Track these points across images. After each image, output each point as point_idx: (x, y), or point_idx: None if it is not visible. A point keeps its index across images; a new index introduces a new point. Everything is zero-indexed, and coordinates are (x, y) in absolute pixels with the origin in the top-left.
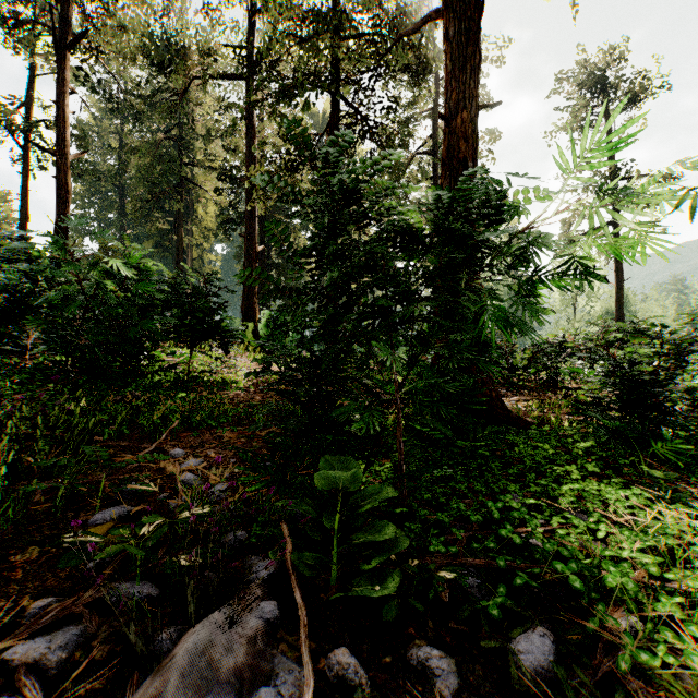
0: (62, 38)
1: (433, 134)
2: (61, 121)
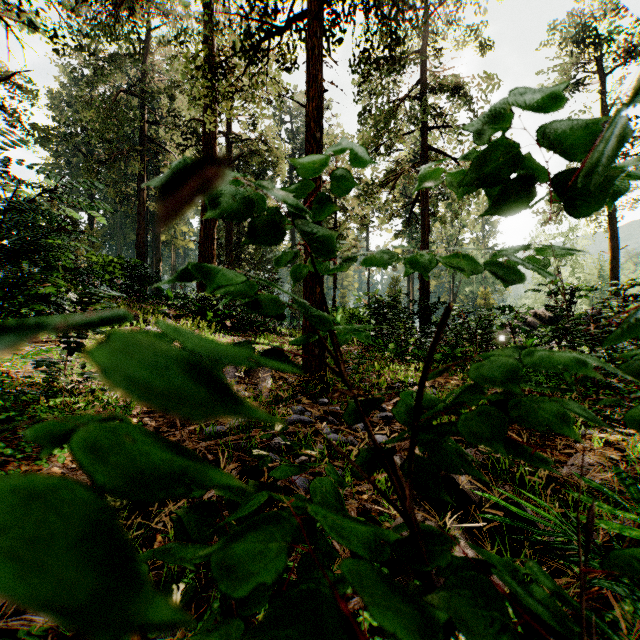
0: None
1: (420, 82)
2: None
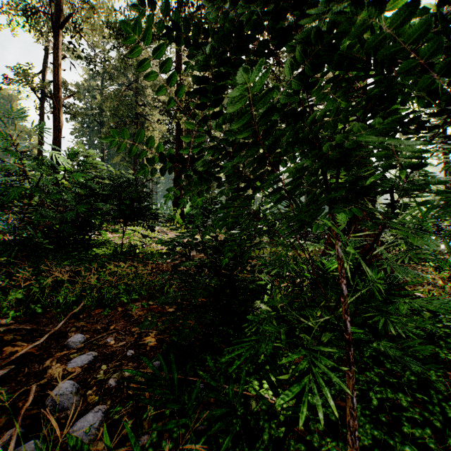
0: (57, 21)
1: None
2: (56, 76)
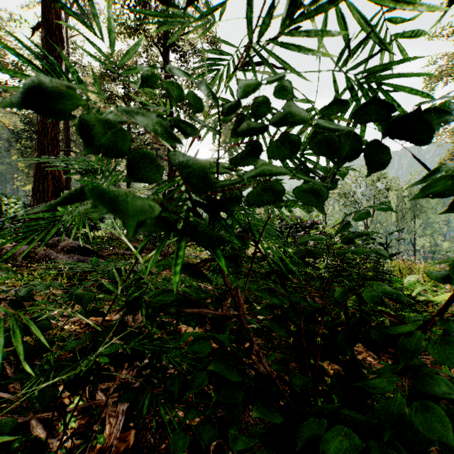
0: None
1: None
2: None
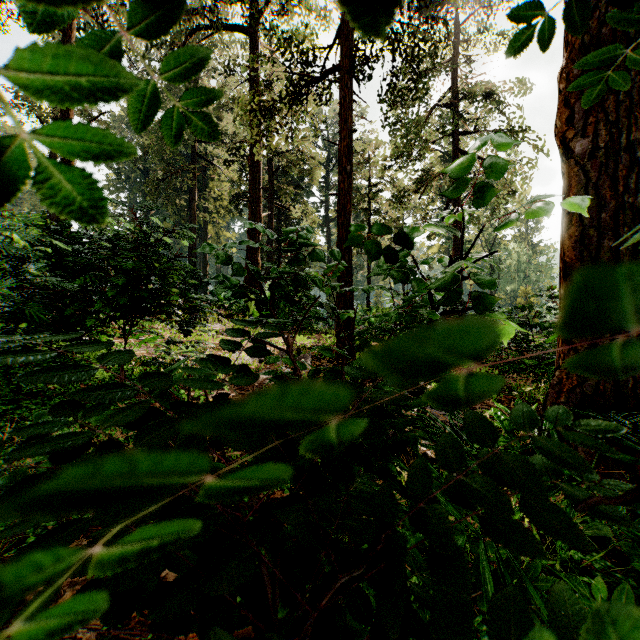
0: None
1: (452, 87)
2: None
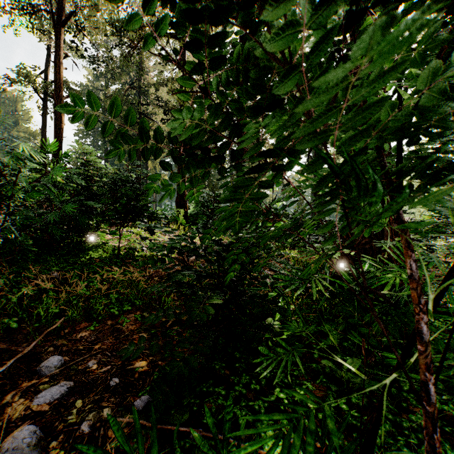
0: (58, 18)
1: None
2: (57, 74)
